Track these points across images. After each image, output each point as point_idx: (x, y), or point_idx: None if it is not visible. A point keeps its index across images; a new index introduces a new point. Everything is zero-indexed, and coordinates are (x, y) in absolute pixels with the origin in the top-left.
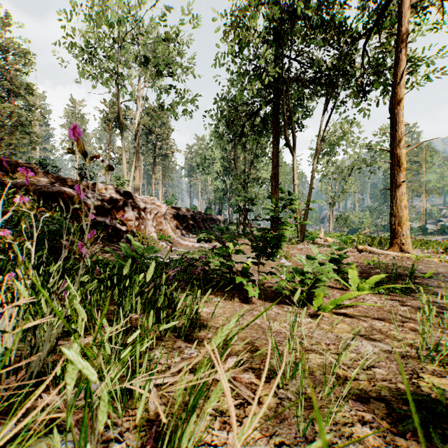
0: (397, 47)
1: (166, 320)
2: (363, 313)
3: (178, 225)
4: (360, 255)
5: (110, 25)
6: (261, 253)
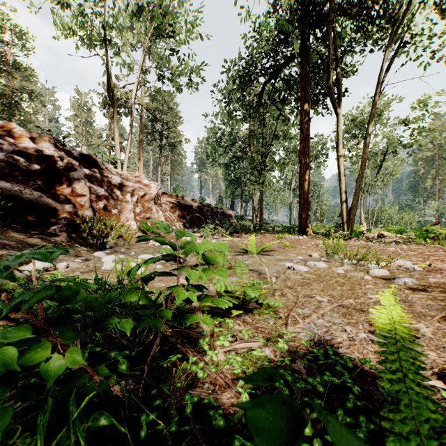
0: None
1: None
2: None
3: (180, 217)
4: None
5: None
6: None
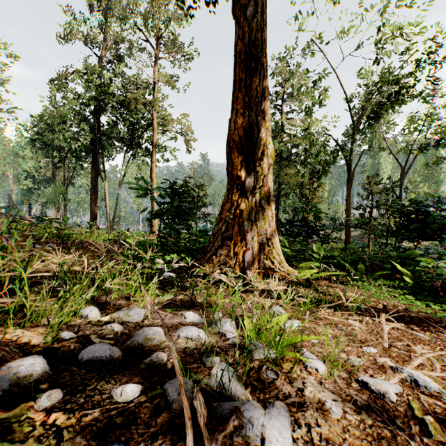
0: (153, 148)
1: None
2: None
3: None
4: None
5: None
6: None
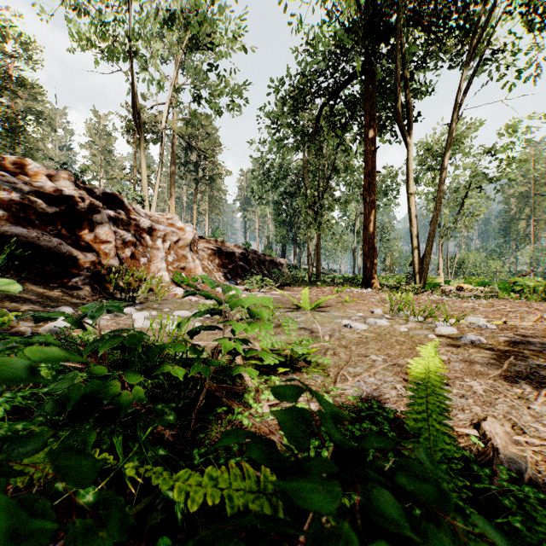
0: None
1: None
2: None
3: (220, 267)
4: None
5: None
6: None
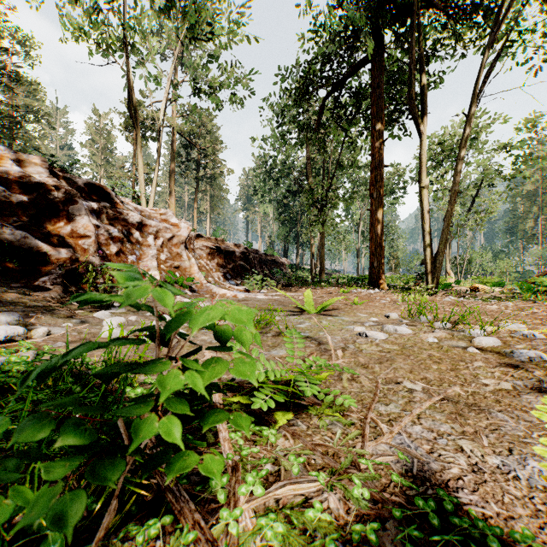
0: None
1: None
2: None
3: (219, 266)
4: None
5: None
6: None
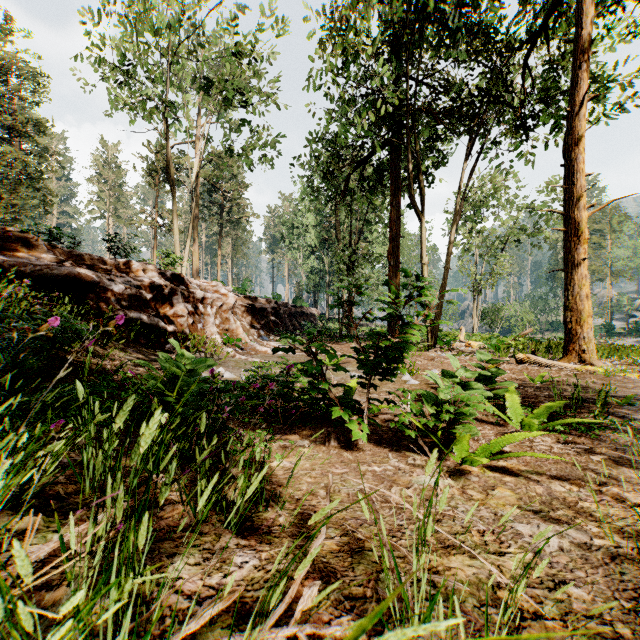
0: (574, 61)
1: (139, 574)
2: (533, 467)
3: (253, 323)
4: (521, 368)
5: (155, 33)
6: (372, 370)
